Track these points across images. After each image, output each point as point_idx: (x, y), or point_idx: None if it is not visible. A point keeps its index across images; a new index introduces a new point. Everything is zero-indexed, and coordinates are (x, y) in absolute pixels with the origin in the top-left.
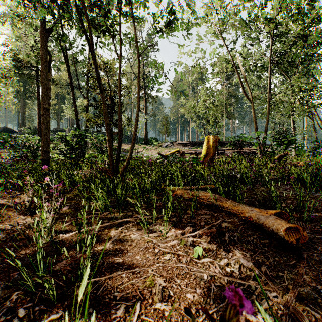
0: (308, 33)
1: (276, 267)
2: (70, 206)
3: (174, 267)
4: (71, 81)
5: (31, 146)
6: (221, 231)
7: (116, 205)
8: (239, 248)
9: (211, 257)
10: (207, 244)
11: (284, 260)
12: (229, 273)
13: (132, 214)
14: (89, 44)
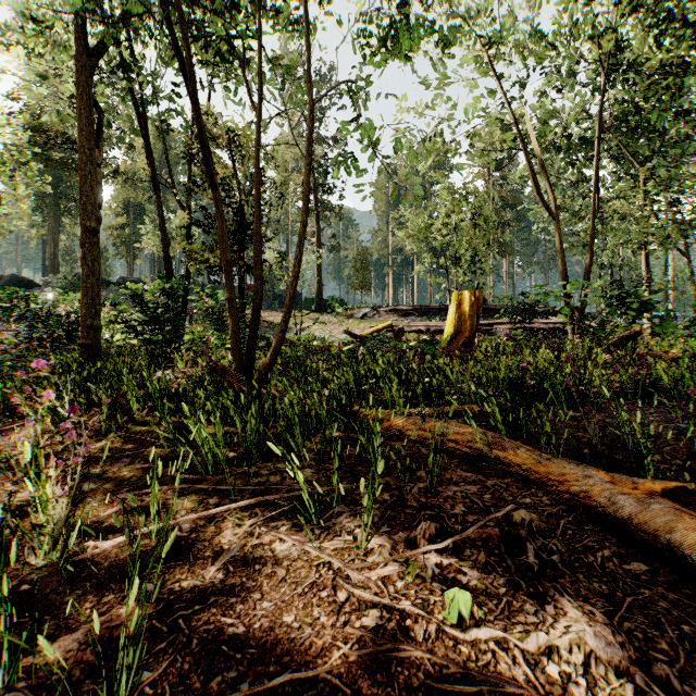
0: (682, 61)
1: (692, 660)
2: (132, 458)
3: (393, 659)
4: (154, 171)
5: (66, 316)
6: (514, 534)
7: (243, 456)
8: (569, 589)
9: (496, 623)
10: (478, 574)
11: None
12: (559, 684)
13: (280, 479)
14: (185, 75)
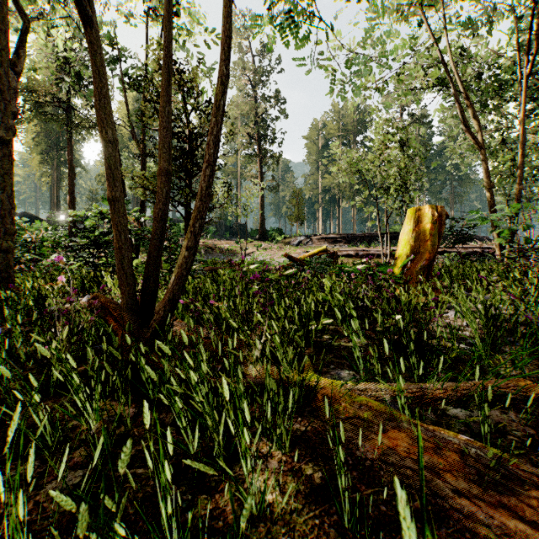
0: None
1: None
2: None
3: None
4: None
5: (34, 242)
6: None
7: None
8: None
9: None
10: None
11: None
12: None
13: None
14: None
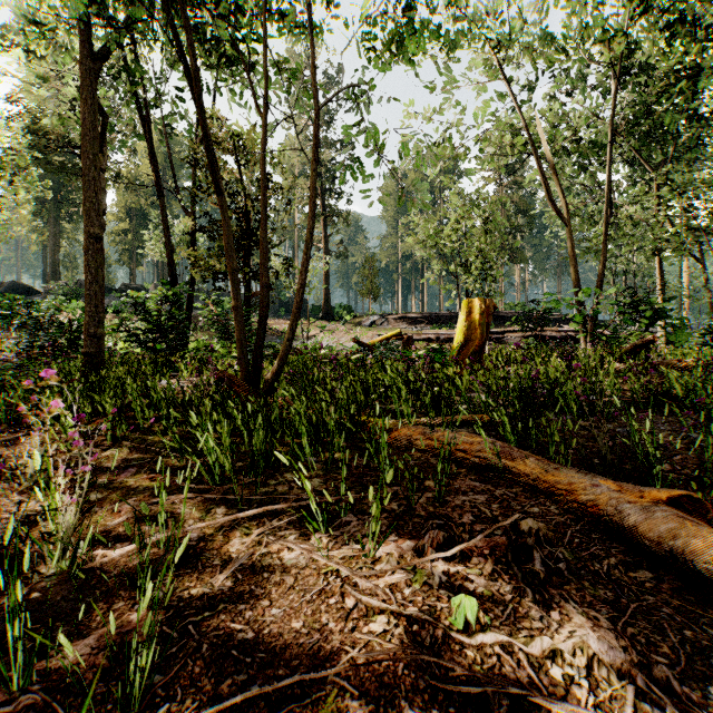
0: (696, 64)
1: (693, 664)
2: (138, 468)
3: (400, 663)
4: (158, 176)
5: (68, 324)
6: (521, 543)
7: (251, 466)
8: (574, 596)
9: (502, 628)
10: (485, 582)
11: (709, 640)
12: (561, 686)
13: (288, 489)
14: (191, 80)
